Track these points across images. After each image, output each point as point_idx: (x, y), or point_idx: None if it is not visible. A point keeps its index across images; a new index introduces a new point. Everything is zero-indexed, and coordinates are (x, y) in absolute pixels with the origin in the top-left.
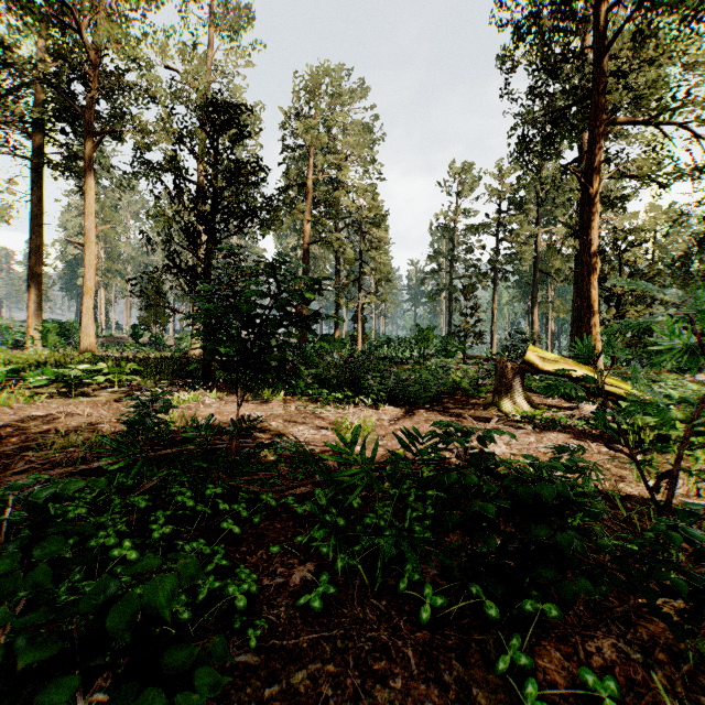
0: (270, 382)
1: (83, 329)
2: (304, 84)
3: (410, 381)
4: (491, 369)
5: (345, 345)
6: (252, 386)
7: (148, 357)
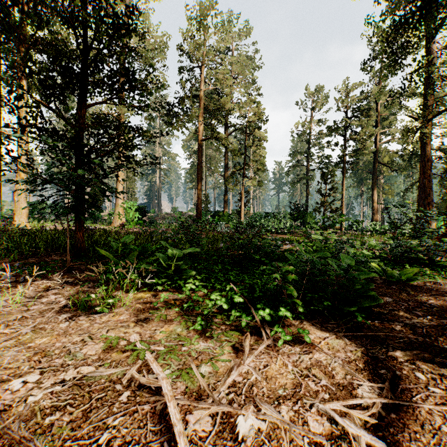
0: (135, 265)
1: (16, 206)
2: (199, 12)
3: (341, 277)
4: (392, 244)
5: (231, 218)
6: (110, 271)
7: (42, 230)
